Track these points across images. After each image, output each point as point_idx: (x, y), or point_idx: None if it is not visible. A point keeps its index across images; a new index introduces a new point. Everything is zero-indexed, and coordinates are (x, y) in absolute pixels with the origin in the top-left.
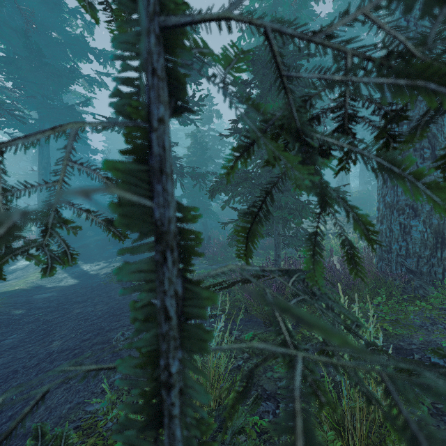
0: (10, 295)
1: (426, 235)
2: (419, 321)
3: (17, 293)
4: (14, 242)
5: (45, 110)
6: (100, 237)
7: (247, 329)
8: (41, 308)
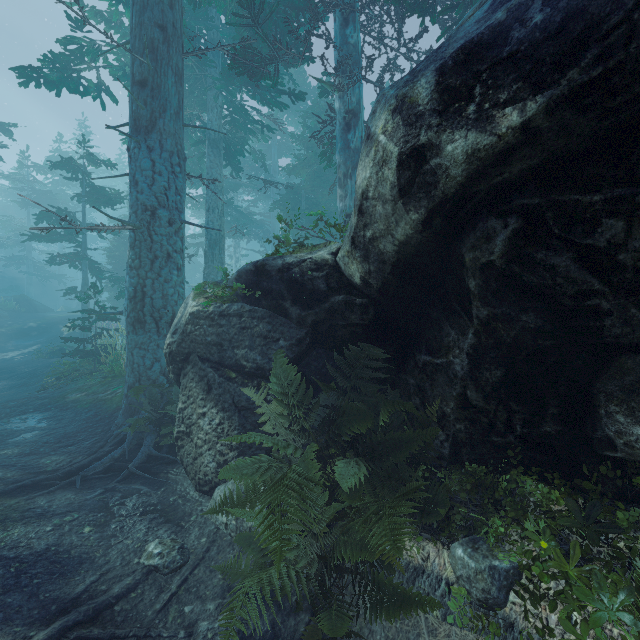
0: None
1: None
2: None
3: None
4: None
5: None
6: None
7: None
8: None
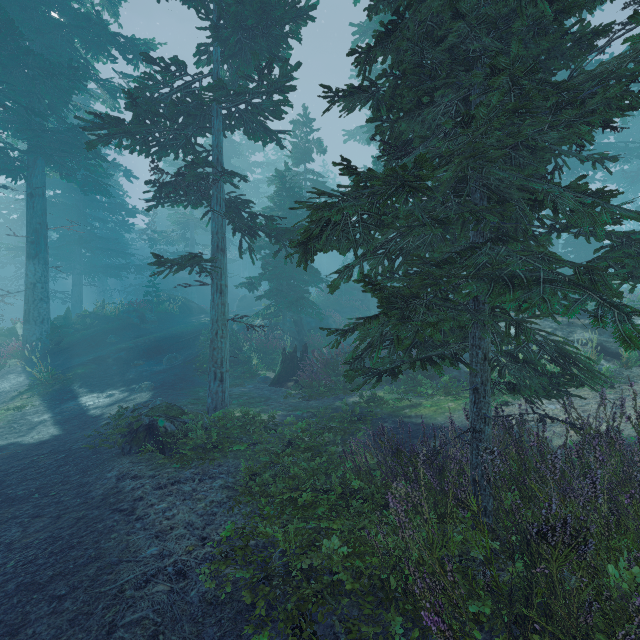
0: None
1: None
2: None
3: None
4: None
5: (34, 135)
6: (126, 346)
7: None
8: None
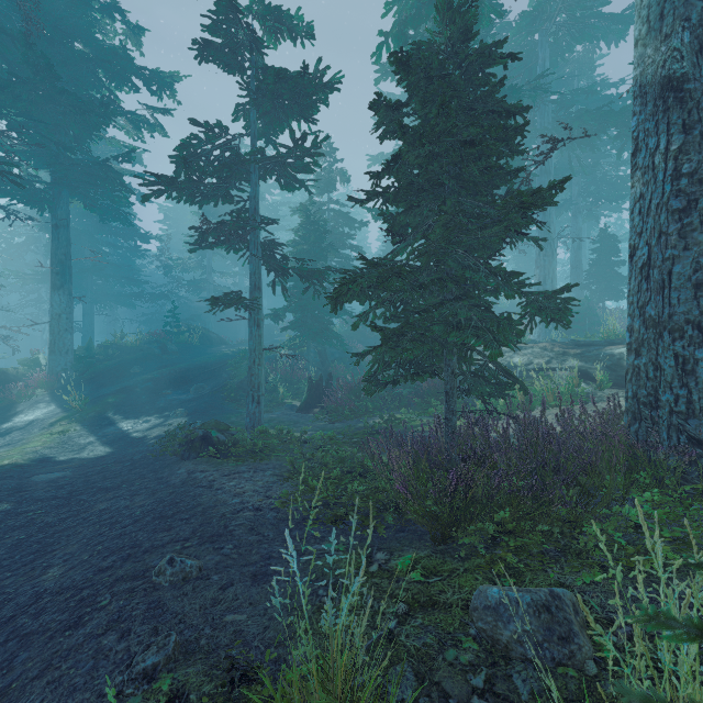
0: None
1: None
2: None
3: (5, 471)
4: (11, 384)
5: (62, 168)
6: (152, 376)
7: (401, 548)
8: (41, 500)
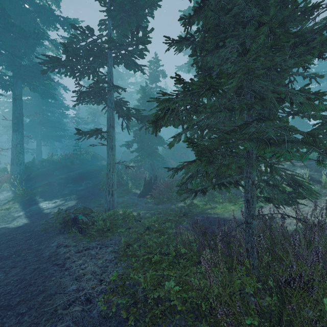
0: None
1: None
2: None
3: None
4: None
5: (16, 68)
6: (64, 176)
7: None
8: None
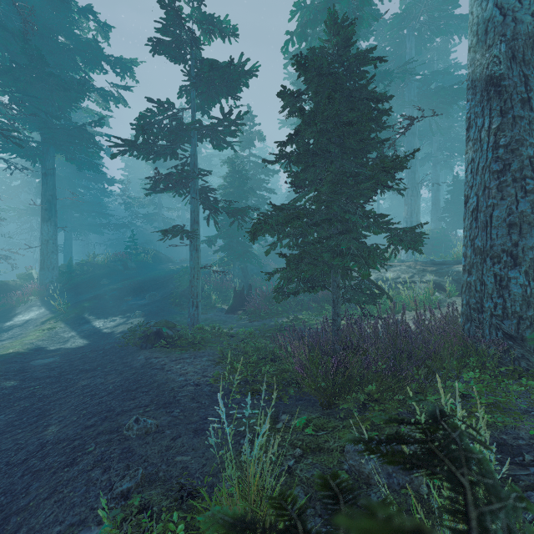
0: (1, 361)
1: (529, 290)
2: (524, 404)
3: (11, 357)
4: (12, 293)
5: (49, 131)
6: (117, 286)
7: (299, 412)
8: (38, 378)
